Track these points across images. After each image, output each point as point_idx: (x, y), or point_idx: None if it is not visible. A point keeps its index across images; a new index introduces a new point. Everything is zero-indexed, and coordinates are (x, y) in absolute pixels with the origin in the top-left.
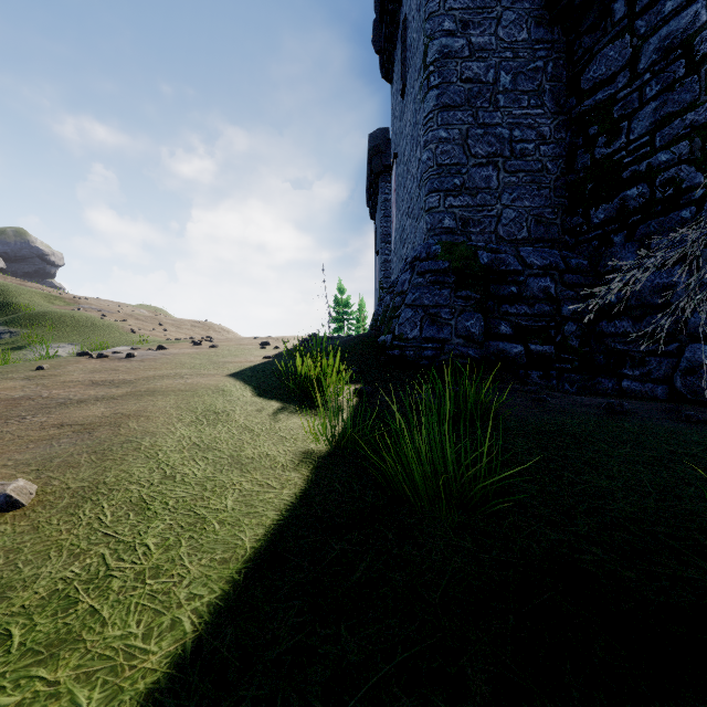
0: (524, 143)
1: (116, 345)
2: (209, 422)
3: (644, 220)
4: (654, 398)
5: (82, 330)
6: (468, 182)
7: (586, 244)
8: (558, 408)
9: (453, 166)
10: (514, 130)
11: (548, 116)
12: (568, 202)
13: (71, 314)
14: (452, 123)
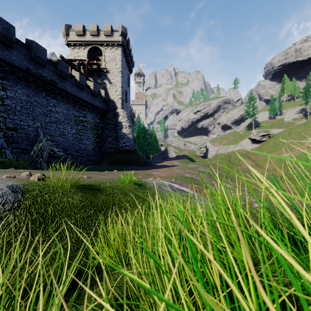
0: None
1: None
2: None
3: None
4: None
5: None
6: None
7: None
8: None
9: None
10: None
11: None
12: None
13: None
14: None
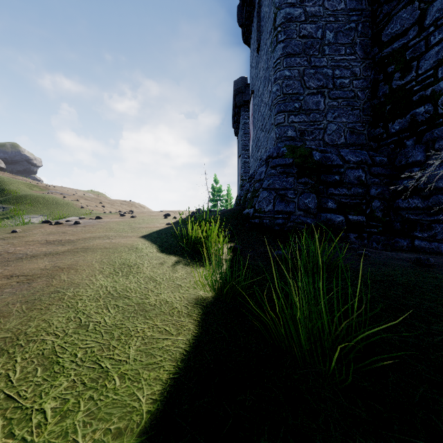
0: (342, 78)
1: (71, 216)
2: (123, 273)
3: (429, 129)
4: (439, 253)
5: (49, 206)
6: (304, 106)
7: (385, 147)
8: (379, 261)
9: (294, 94)
10: (335, 70)
11: (358, 60)
12: (372, 119)
13: (43, 196)
14: (293, 65)
